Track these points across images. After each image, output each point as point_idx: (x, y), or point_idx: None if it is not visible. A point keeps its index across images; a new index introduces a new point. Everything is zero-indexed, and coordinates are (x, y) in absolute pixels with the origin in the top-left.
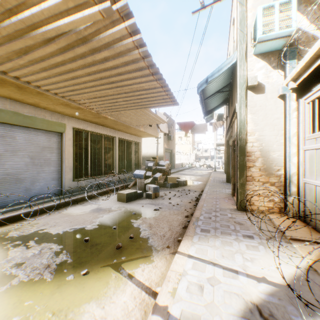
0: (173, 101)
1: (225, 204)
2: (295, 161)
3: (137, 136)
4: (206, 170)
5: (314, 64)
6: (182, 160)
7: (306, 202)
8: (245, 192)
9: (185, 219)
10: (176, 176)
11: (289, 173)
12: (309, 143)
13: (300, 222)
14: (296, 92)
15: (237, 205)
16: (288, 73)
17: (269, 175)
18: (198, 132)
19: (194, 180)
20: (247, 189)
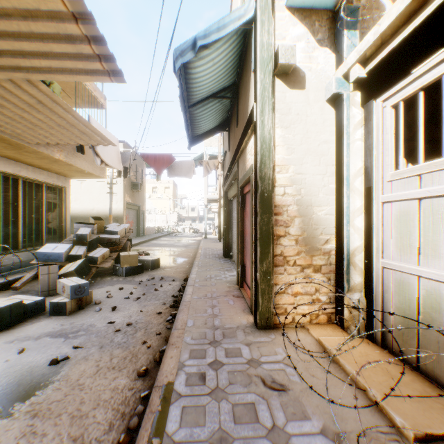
0: (105, 62)
1: (230, 312)
2: (360, 225)
3: (56, 173)
4: (193, 236)
5: (431, 3)
6: (159, 222)
7: (388, 308)
8: (271, 289)
9: (136, 384)
10: (144, 249)
11: (348, 247)
12: (398, 188)
13: (378, 349)
14: (364, 88)
15: (257, 319)
16: (347, 55)
17: (313, 252)
18: (179, 174)
19: (174, 256)
20: (275, 282)
